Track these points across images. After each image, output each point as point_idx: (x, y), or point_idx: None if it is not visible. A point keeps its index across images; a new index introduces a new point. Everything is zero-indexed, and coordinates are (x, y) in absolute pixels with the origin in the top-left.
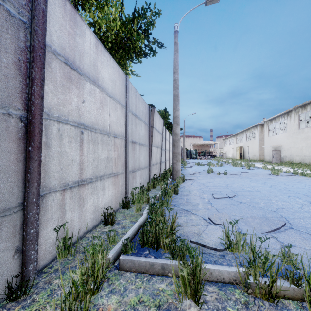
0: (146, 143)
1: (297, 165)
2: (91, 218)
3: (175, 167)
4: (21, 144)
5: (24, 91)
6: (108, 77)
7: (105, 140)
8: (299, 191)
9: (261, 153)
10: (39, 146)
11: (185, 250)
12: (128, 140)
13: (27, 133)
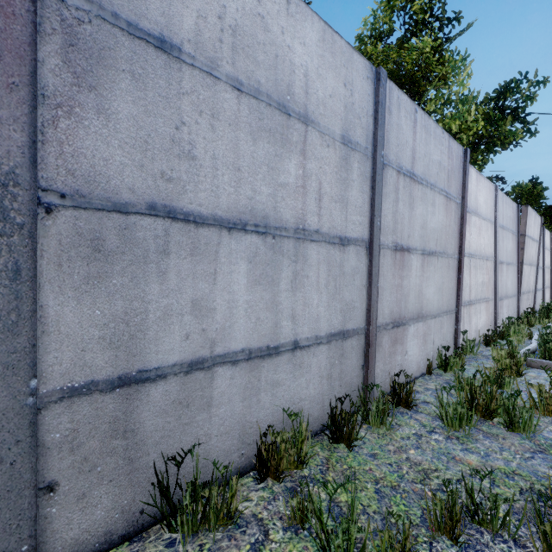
0: (513, 260)
1: None
2: (474, 336)
3: None
4: (456, 274)
5: (458, 242)
6: (483, 200)
7: (480, 265)
8: None
9: None
10: (462, 274)
11: None
12: (497, 261)
13: (458, 267)
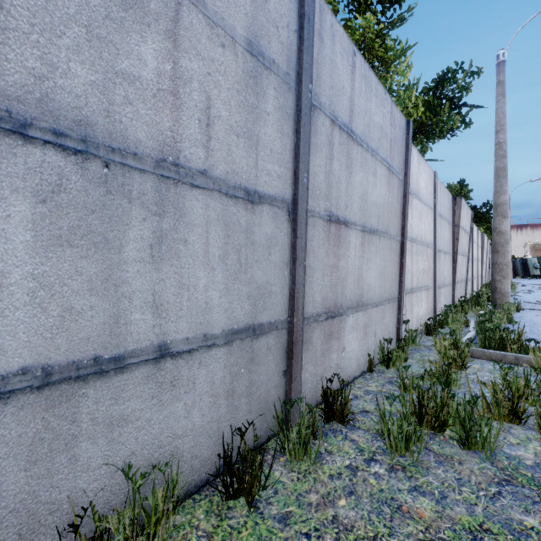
0: (449, 250)
1: None
2: (415, 325)
3: (499, 287)
4: (399, 258)
5: (401, 223)
6: (423, 184)
7: (422, 251)
8: None
9: None
10: (405, 258)
11: (540, 348)
12: (436, 249)
13: (401, 250)
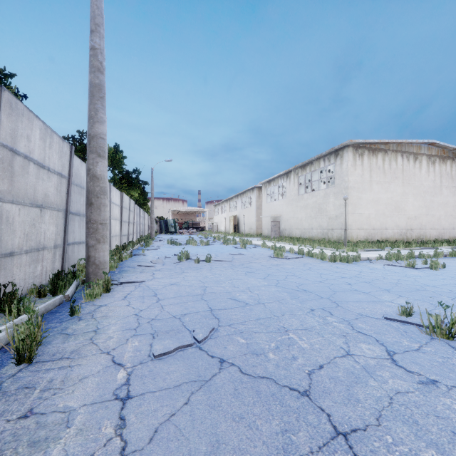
0: None
1: (298, 240)
2: None
3: (93, 256)
4: None
5: None
6: None
7: None
8: (320, 290)
9: (259, 225)
10: None
11: None
12: None
13: None
